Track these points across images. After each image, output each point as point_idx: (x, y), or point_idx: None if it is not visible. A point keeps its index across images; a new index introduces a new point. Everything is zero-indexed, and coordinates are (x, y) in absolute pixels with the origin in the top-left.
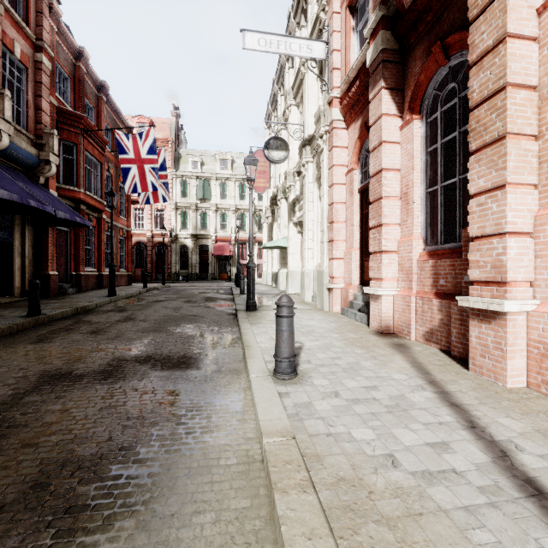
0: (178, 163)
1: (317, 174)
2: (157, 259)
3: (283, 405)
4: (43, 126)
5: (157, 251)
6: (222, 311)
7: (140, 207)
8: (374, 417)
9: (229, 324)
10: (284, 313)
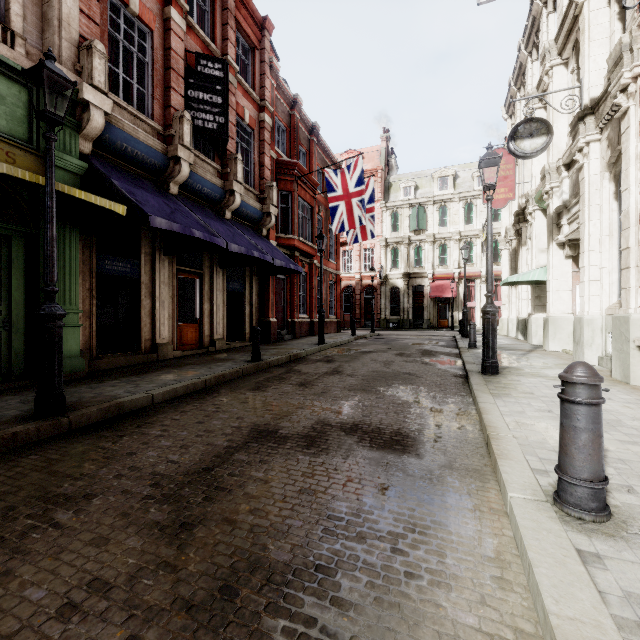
0: (388, 194)
1: (609, 157)
2: (366, 303)
3: (596, 586)
4: (265, 181)
5: (366, 295)
6: (445, 370)
7: (349, 249)
8: None
9: (456, 390)
10: (581, 397)
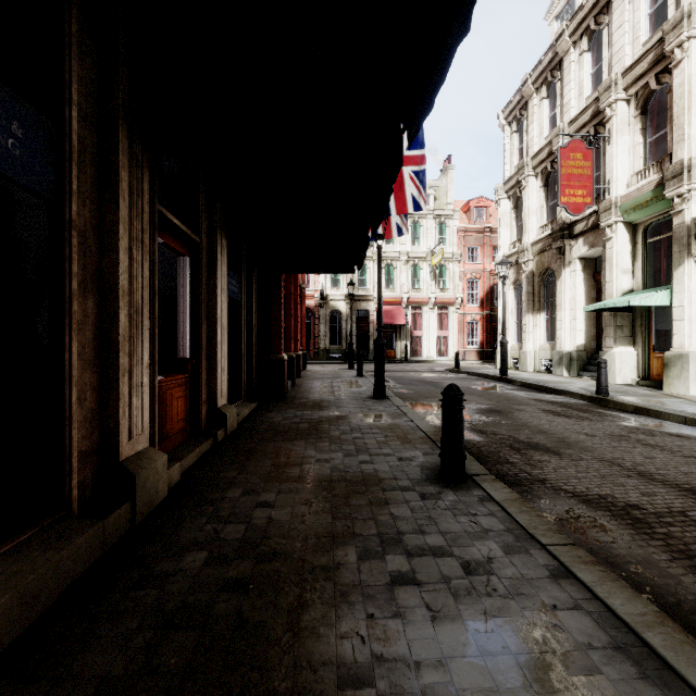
0: None
1: None
2: None
3: None
4: None
5: None
6: None
7: None
8: None
9: None
10: None
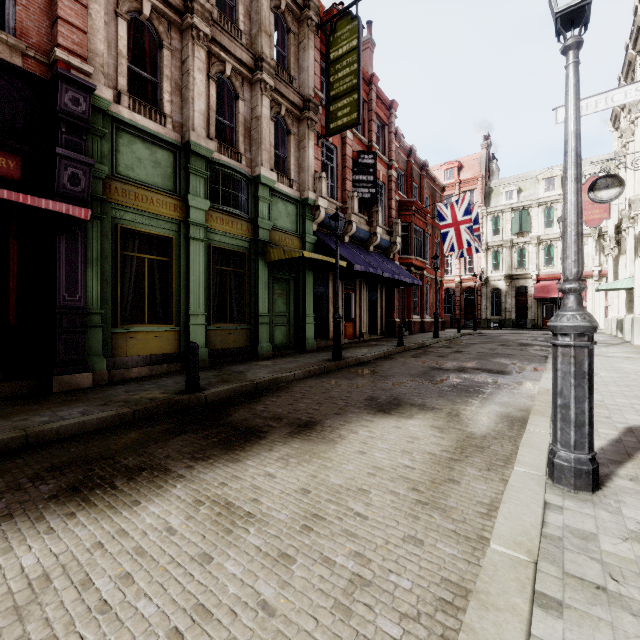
0: (489, 199)
1: None
2: (466, 304)
3: None
4: (392, 219)
5: (466, 296)
6: (535, 353)
7: (448, 254)
8: (610, 395)
9: (538, 361)
10: None
